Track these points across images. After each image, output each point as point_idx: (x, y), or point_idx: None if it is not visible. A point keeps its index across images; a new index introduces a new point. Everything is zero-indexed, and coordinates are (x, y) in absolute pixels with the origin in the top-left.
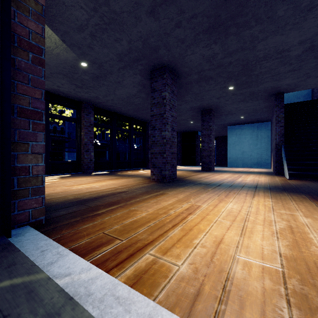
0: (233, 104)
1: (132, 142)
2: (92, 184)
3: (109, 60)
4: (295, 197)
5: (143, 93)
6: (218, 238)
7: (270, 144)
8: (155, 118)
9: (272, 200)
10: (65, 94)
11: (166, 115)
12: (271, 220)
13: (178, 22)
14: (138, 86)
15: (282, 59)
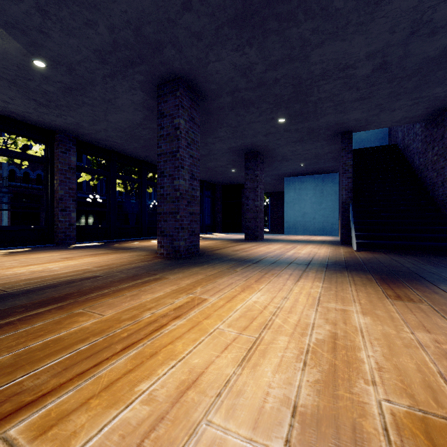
0: (287, 145)
1: (144, 198)
2: (50, 264)
3: (83, 60)
4: (357, 279)
5: (154, 122)
6: (195, 373)
7: (338, 203)
8: (164, 159)
9: (323, 285)
10: (22, 116)
11: (180, 154)
12: (308, 323)
13: (186, 0)
14: (142, 109)
15: (347, 81)
